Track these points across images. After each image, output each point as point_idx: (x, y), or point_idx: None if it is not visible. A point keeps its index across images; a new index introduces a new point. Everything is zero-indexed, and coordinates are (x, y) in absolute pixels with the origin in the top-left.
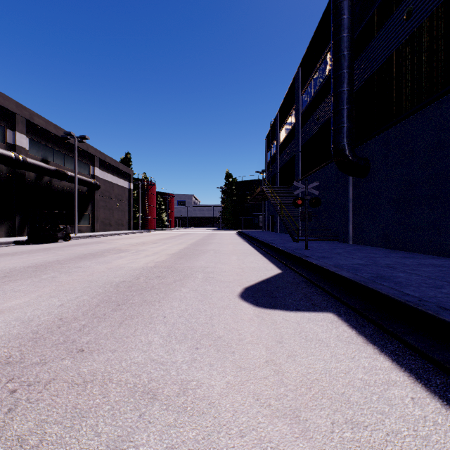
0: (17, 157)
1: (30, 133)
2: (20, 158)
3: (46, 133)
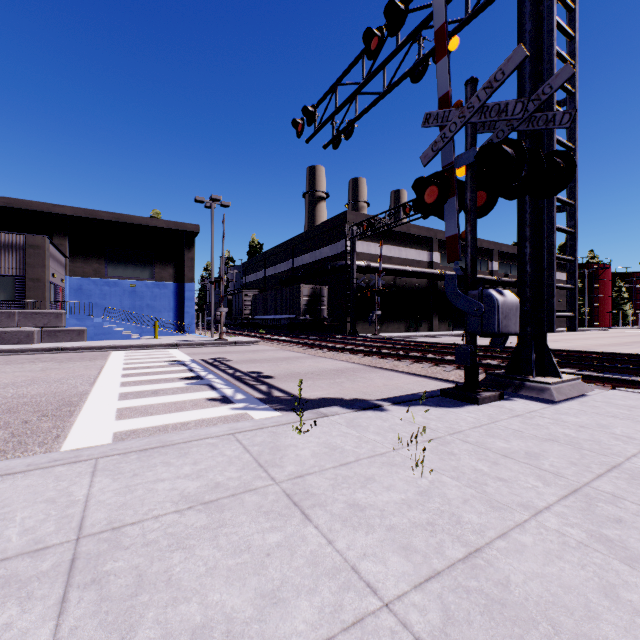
0: (497, 280)
1: (498, 259)
2: (498, 280)
3: (506, 254)
